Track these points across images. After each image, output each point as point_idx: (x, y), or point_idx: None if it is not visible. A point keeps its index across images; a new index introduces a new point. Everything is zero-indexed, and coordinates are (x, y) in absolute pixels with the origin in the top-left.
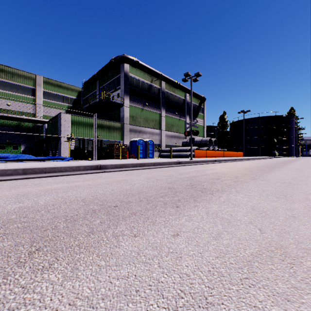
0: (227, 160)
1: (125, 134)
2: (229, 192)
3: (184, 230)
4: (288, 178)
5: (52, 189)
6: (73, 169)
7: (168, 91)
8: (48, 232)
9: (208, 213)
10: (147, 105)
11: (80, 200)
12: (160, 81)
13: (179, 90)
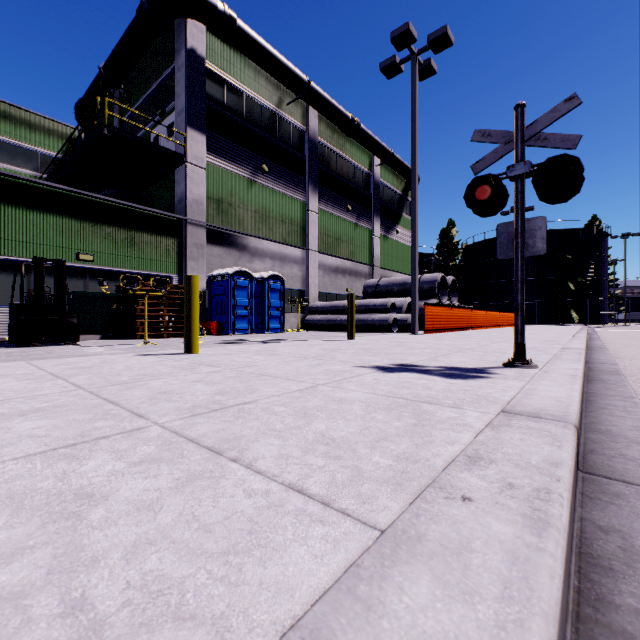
0: None
1: (191, 254)
2: None
3: None
4: None
5: None
6: None
7: (326, 143)
8: None
9: None
10: (267, 173)
11: None
12: (305, 109)
13: (354, 146)
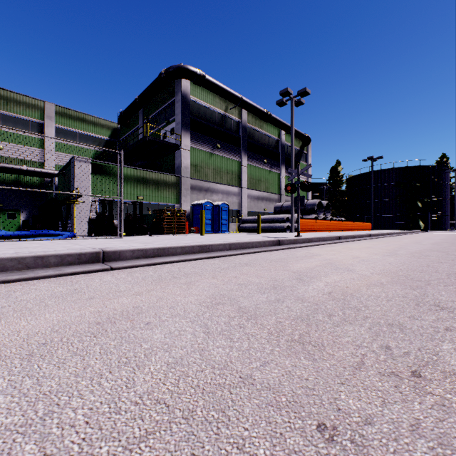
0: (357, 236)
1: (183, 193)
2: None
3: None
4: None
5: None
6: (25, 265)
7: (252, 126)
8: None
9: None
10: (220, 148)
11: None
12: (240, 110)
13: (269, 125)
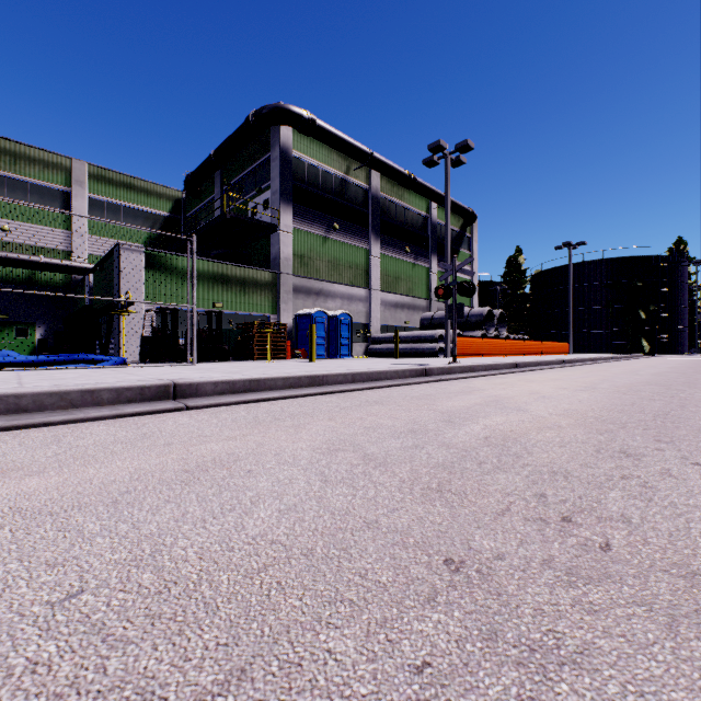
0: (544, 362)
1: (283, 298)
2: None
3: None
4: None
5: None
6: (69, 402)
7: (387, 196)
8: None
9: None
10: (338, 229)
11: None
12: (368, 171)
13: (413, 194)
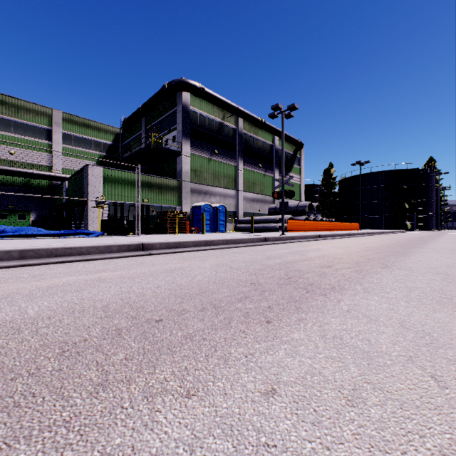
0: (337, 235)
1: (184, 196)
2: (353, 292)
3: (286, 379)
4: (441, 265)
5: (59, 286)
6: (100, 251)
7: (248, 133)
8: (17, 384)
9: (325, 335)
10: (217, 154)
11: (99, 307)
12: (236, 118)
13: (263, 131)
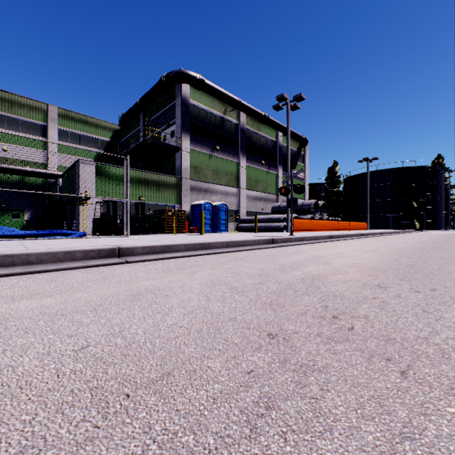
0: (349, 235)
1: (183, 194)
2: None
3: None
4: None
5: None
6: (57, 258)
7: (250, 128)
8: None
9: None
10: (218, 150)
11: None
12: (238, 112)
13: (267, 127)
